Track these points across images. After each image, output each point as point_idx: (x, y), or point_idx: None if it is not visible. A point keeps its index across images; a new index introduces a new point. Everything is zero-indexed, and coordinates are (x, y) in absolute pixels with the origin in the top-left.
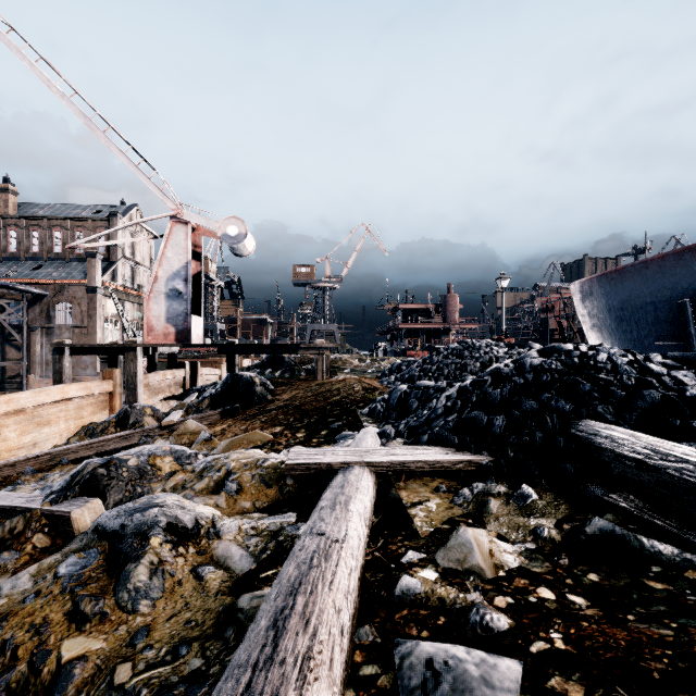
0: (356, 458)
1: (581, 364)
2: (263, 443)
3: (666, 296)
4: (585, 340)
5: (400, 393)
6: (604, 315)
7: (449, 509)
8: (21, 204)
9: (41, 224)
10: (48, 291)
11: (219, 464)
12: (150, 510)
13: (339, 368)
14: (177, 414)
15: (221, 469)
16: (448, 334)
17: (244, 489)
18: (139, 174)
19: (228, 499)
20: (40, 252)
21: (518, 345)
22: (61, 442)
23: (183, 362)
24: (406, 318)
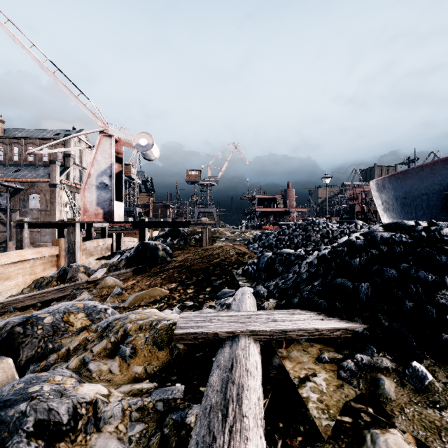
0: (240, 326)
1: (429, 238)
2: (161, 297)
3: (435, 189)
4: (378, 219)
5: (267, 258)
6: (392, 202)
7: (340, 388)
8: (6, 129)
9: (20, 142)
10: (24, 186)
11: (117, 326)
12: (16, 407)
13: (217, 237)
14: (101, 272)
15: (118, 331)
16: (288, 215)
17: (137, 353)
18: (78, 102)
19: (122, 364)
20: (19, 161)
21: (346, 221)
22: (19, 291)
23: (111, 233)
24: (260, 204)
